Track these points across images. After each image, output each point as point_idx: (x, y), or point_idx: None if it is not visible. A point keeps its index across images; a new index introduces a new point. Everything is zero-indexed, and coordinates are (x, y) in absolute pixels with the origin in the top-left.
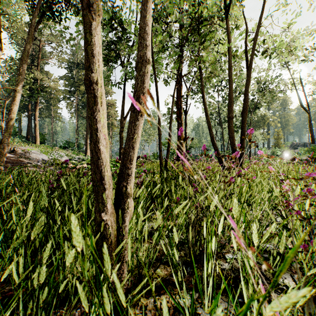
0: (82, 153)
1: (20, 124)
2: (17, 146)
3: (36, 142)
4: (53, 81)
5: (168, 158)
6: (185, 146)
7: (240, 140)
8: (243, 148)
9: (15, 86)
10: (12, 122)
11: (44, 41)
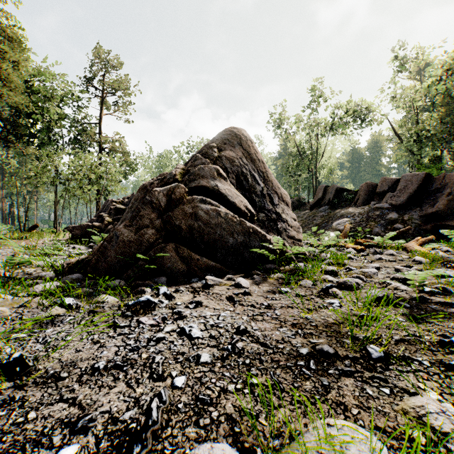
0: None
1: None
2: None
3: None
4: None
5: None
6: None
7: None
8: None
9: None
10: None
11: None
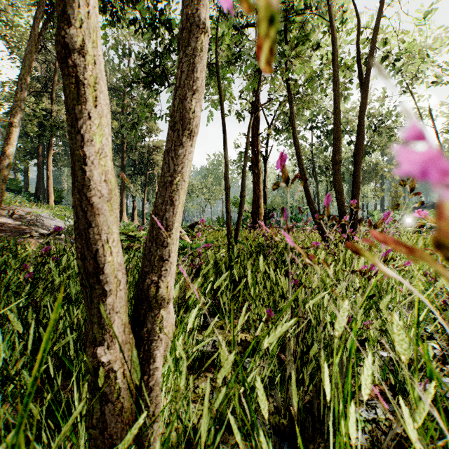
0: None
1: (27, 175)
2: (20, 207)
3: (49, 202)
4: None
5: (239, 225)
6: (264, 207)
7: (352, 197)
8: (398, 205)
9: (11, 118)
10: (6, 170)
11: None
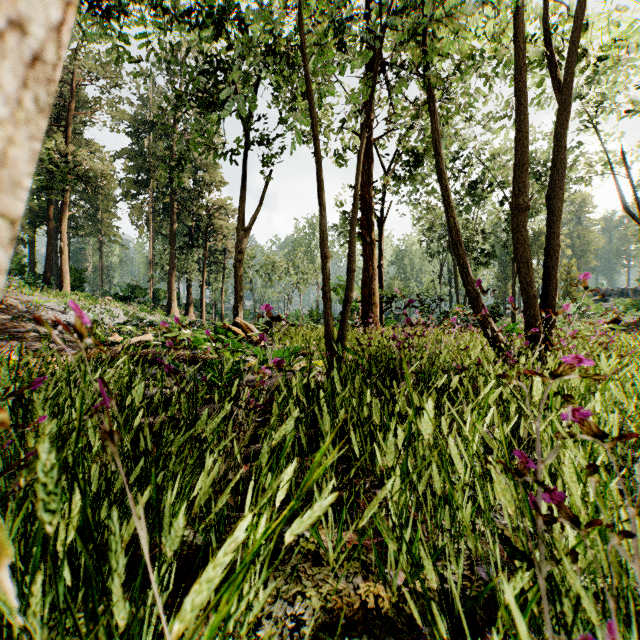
0: (161, 311)
1: (33, 249)
2: (15, 294)
3: (63, 286)
4: (99, 158)
5: (346, 320)
6: (379, 294)
7: (545, 270)
8: None
9: None
10: None
11: (79, 73)
